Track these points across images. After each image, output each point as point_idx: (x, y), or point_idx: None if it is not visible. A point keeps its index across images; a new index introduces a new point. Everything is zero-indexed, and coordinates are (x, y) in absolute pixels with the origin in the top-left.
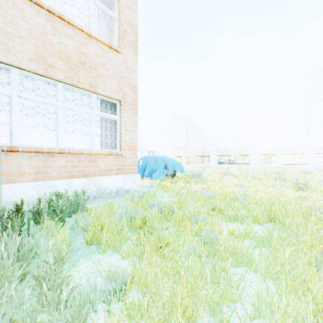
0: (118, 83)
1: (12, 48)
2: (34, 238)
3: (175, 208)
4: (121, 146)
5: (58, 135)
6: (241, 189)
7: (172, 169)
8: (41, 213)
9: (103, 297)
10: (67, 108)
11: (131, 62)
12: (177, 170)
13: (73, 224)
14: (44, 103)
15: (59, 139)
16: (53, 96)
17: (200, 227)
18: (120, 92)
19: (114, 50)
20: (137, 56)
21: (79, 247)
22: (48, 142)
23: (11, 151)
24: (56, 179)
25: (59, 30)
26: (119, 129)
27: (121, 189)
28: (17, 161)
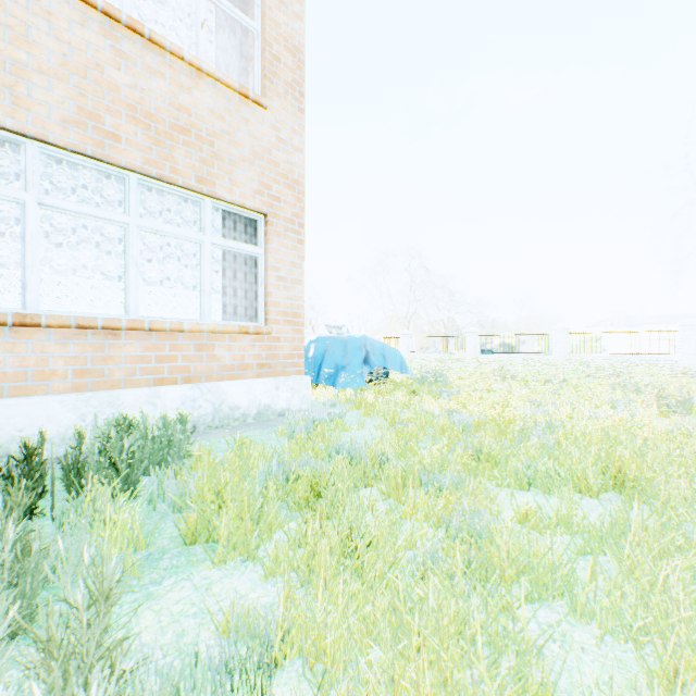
0: (261, 175)
1: (27, 96)
2: (63, 524)
3: (388, 454)
4: (269, 313)
5: (128, 289)
6: (538, 411)
7: (380, 366)
8: (84, 466)
9: (213, 685)
10: (149, 229)
11: (291, 128)
12: (392, 367)
13: (155, 493)
14: (97, 219)
15: (131, 298)
16: (121, 205)
17: (448, 502)
18: (266, 195)
19: (253, 102)
20: (302, 115)
21: (166, 547)
22: (113, 305)
23: (24, 325)
24: (123, 388)
25: (130, 57)
26: (263, 276)
27: (267, 408)
28: (38, 347)
